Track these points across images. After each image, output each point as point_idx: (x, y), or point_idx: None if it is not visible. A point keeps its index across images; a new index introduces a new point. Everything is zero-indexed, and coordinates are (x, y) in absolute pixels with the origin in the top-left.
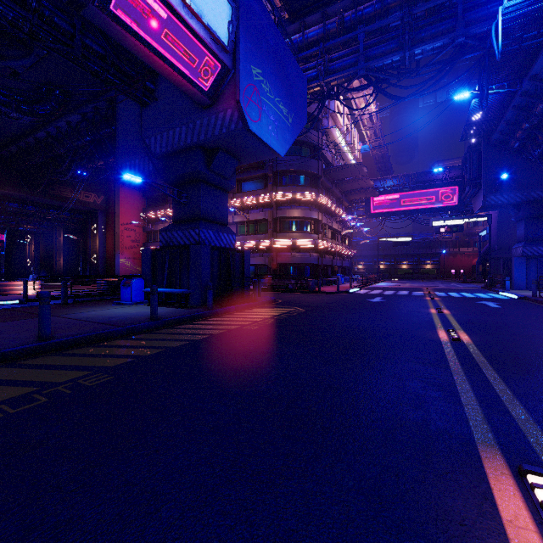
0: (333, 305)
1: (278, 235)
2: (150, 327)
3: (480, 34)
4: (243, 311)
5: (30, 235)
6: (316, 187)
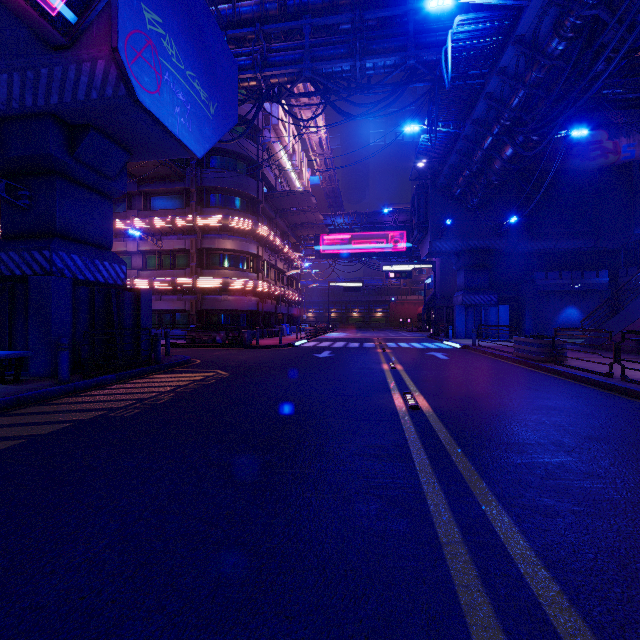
0: (271, 365)
1: (204, 272)
2: None
3: (430, 62)
4: (130, 382)
5: None
6: (256, 215)
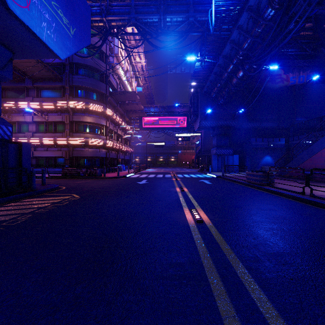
0: (109, 189)
1: (74, 134)
2: None
3: (201, 21)
4: (4, 205)
5: None
6: (105, 103)
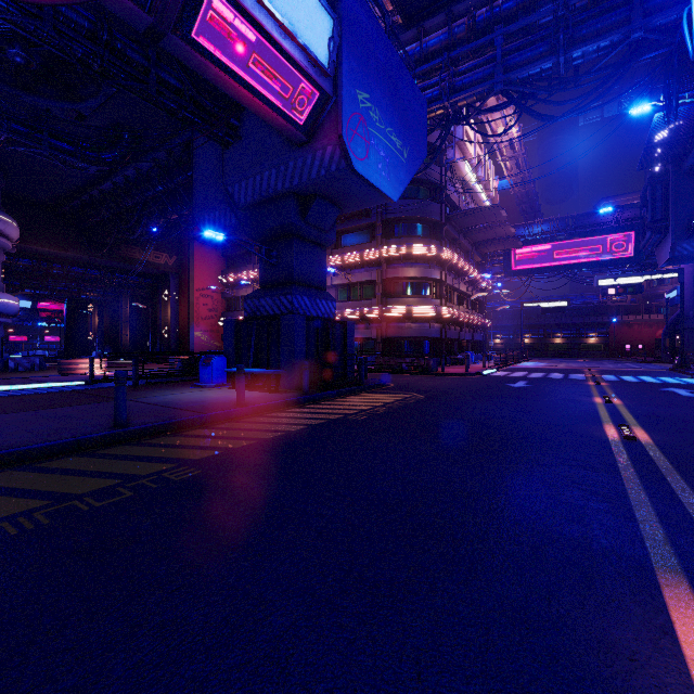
0: (462, 391)
1: (389, 301)
2: (236, 414)
3: (666, 25)
4: (347, 397)
5: (94, 304)
6: (438, 239)
